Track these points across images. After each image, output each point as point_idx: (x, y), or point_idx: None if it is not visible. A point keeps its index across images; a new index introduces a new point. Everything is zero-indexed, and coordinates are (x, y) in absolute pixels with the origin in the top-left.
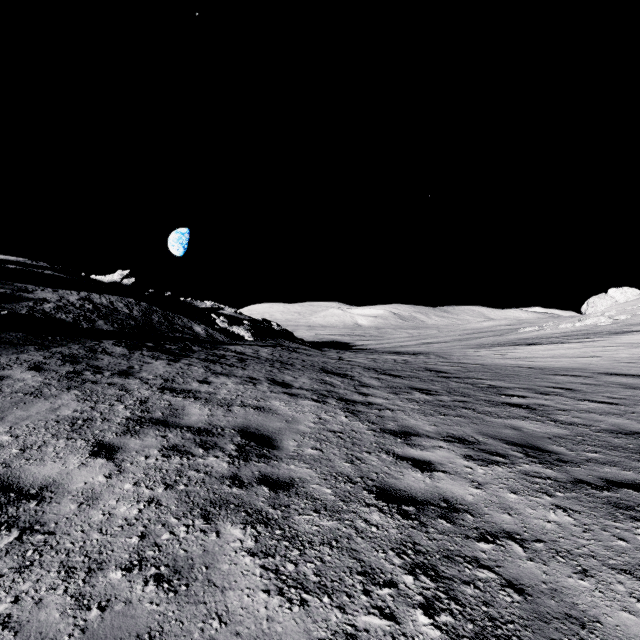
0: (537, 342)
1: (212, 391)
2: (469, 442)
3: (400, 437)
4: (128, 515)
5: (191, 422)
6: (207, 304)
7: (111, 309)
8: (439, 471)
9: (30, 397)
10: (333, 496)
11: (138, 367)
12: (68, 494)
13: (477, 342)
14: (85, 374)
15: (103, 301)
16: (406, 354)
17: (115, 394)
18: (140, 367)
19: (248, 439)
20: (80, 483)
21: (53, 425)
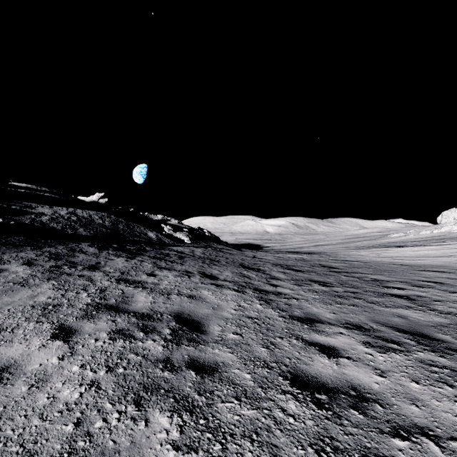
0: (404, 245)
1: (156, 282)
2: (365, 329)
3: (306, 323)
4: (69, 399)
5: (137, 308)
6: (158, 217)
7: (89, 220)
8: (343, 357)
9: (18, 286)
10: (252, 382)
11: (103, 263)
12: (23, 375)
13: (356, 245)
14: (63, 268)
15: (84, 214)
16: (303, 253)
17: (82, 284)
18: (105, 263)
19: (181, 324)
20: (36, 364)
21: (29, 310)
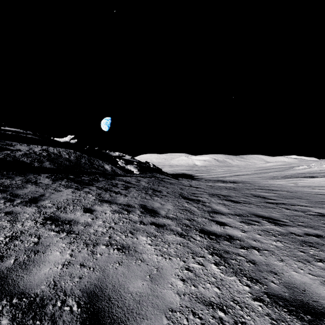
0: (314, 175)
1: (89, 222)
2: None
3: (308, 323)
4: None
5: (34, 281)
6: (116, 154)
7: (58, 155)
8: None
9: None
10: None
11: (48, 195)
12: None
13: (270, 175)
14: None
15: (55, 151)
16: (229, 182)
17: None
18: (49, 195)
19: None
20: None
21: None
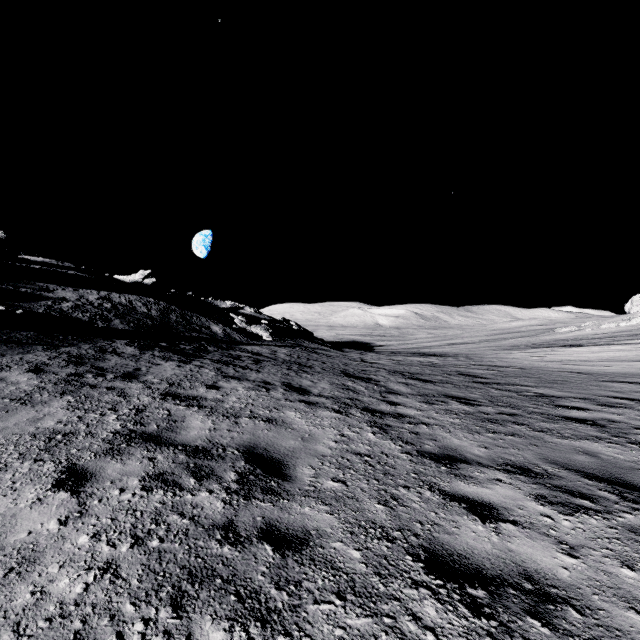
0: (578, 343)
1: (220, 398)
2: (536, 474)
3: (444, 464)
4: (67, 595)
5: (188, 438)
6: (227, 304)
7: (129, 308)
8: (507, 521)
9: (16, 404)
10: (363, 565)
11: (145, 369)
12: None
13: (508, 343)
14: (86, 377)
15: (122, 300)
16: (432, 356)
17: (111, 401)
18: (147, 369)
19: (253, 464)
20: (23, 532)
21: (26, 441)
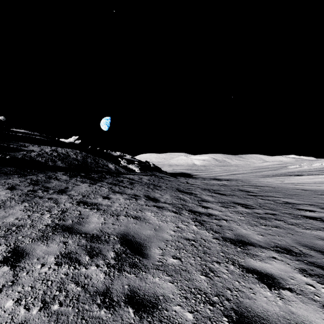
0: (301, 174)
1: (109, 204)
2: (296, 253)
3: (239, 246)
4: None
5: (89, 229)
6: (117, 153)
7: (66, 155)
8: (285, 289)
9: None
10: None
11: (71, 187)
12: None
13: (263, 174)
14: (38, 192)
15: (63, 151)
16: (223, 180)
17: (49, 206)
18: (72, 187)
19: (125, 246)
20: None
21: None
